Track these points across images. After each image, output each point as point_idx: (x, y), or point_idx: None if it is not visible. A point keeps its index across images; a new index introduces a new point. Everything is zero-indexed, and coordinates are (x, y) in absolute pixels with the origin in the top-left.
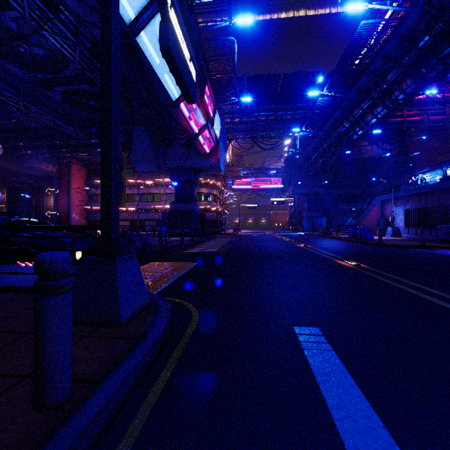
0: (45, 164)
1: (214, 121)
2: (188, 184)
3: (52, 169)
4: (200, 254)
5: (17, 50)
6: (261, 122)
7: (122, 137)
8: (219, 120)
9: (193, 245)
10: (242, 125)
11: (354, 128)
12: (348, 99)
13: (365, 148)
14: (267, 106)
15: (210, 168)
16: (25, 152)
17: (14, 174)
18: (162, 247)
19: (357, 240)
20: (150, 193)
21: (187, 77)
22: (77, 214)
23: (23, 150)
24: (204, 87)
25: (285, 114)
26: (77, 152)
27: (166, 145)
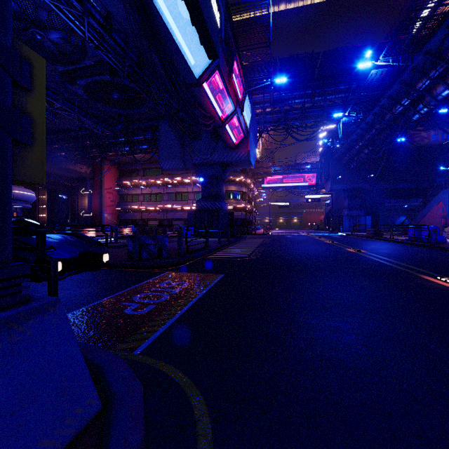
0: (79, 165)
1: (244, 106)
2: (215, 180)
3: (86, 170)
4: (226, 261)
5: (36, 40)
6: (295, 111)
7: (148, 134)
8: (250, 106)
9: (219, 248)
10: (274, 115)
11: (416, 106)
12: (411, 68)
13: (420, 135)
14: (303, 92)
15: (239, 162)
16: (60, 154)
17: (52, 176)
18: (182, 252)
19: (423, 243)
20: (177, 192)
21: (206, 10)
22: (109, 213)
23: (58, 152)
24: (233, 62)
25: (324, 99)
26: (106, 152)
27: (192, 138)
